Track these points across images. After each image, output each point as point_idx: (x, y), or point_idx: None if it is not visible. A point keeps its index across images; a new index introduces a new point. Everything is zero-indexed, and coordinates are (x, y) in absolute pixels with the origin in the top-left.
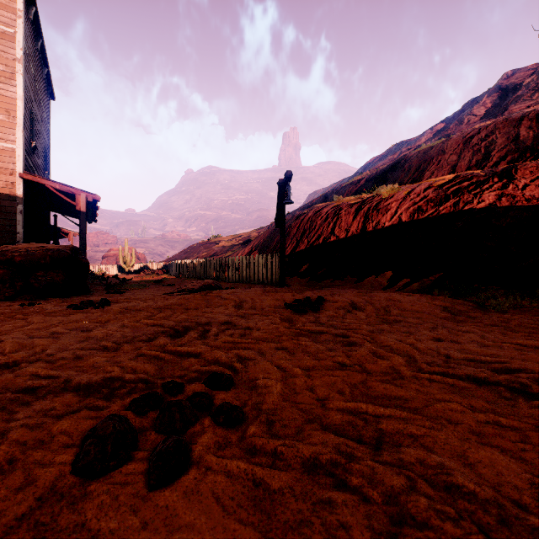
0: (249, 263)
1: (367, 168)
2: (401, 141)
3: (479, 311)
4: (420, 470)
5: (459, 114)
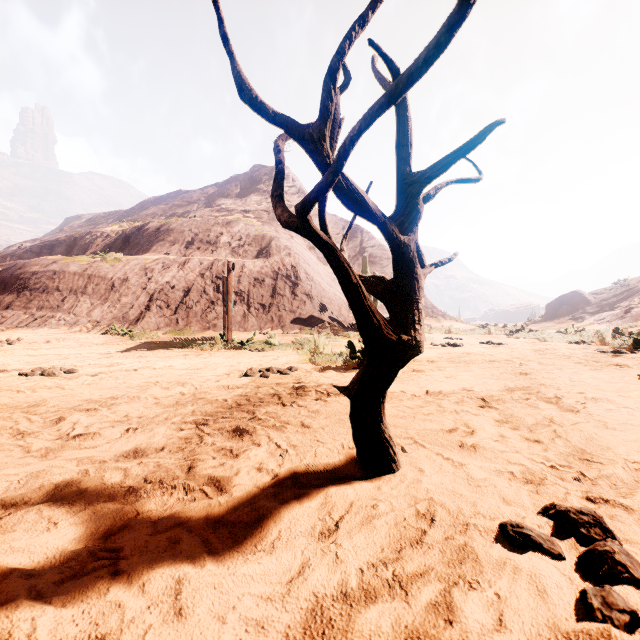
0: None
1: (144, 208)
2: (180, 190)
3: (124, 341)
4: (6, 358)
5: (226, 184)
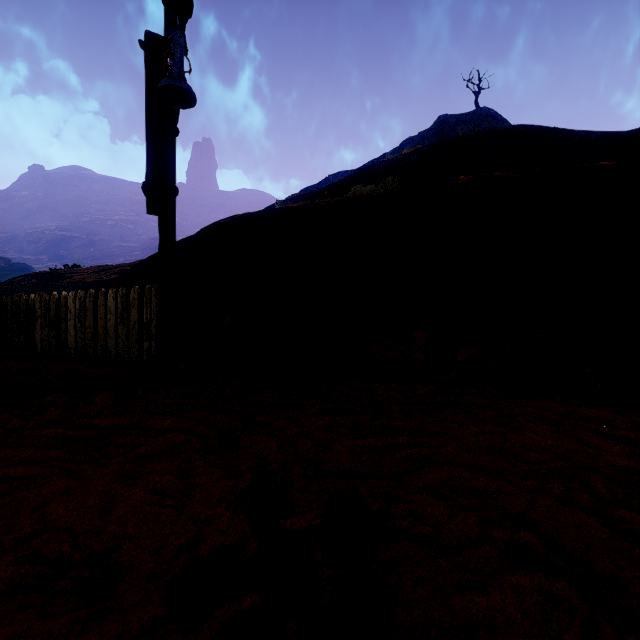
0: (84, 309)
1: None
2: (339, 172)
3: None
4: None
5: (398, 150)
